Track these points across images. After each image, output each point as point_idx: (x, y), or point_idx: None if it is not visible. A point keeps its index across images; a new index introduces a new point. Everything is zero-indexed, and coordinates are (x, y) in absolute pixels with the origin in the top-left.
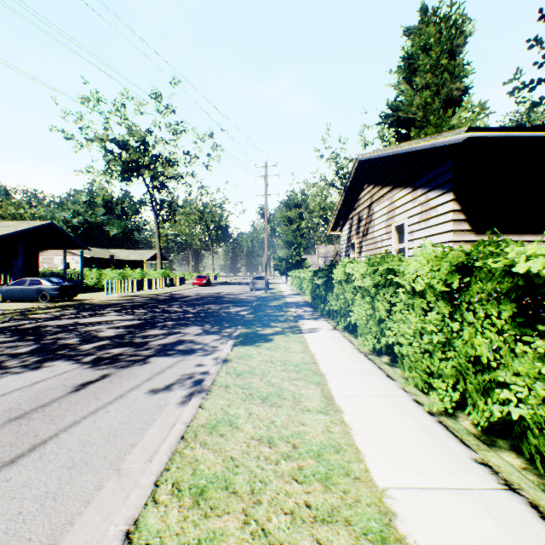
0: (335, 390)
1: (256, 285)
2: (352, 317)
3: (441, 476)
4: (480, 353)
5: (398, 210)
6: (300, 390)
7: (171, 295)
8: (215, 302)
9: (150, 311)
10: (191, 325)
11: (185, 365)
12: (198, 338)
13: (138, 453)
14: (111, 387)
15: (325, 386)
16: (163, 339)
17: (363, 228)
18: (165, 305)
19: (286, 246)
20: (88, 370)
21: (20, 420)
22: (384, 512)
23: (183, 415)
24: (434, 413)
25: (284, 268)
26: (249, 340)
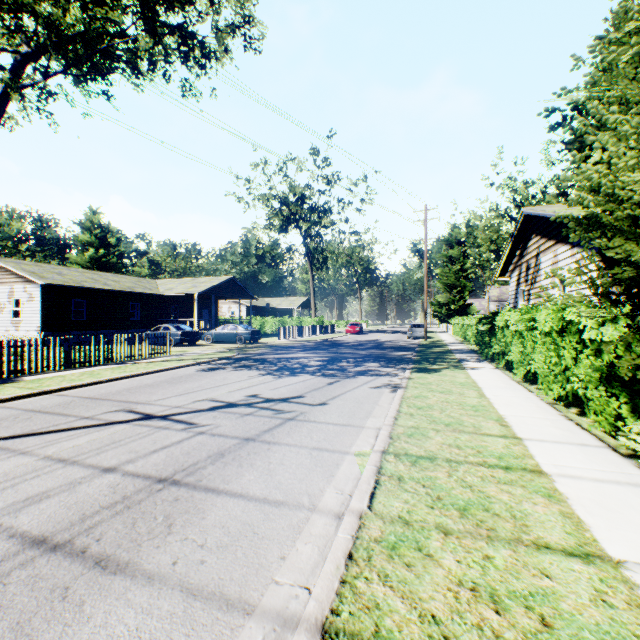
0: (487, 393)
1: (414, 333)
2: (509, 356)
3: (535, 415)
4: (567, 362)
5: (560, 263)
6: (463, 391)
7: (332, 341)
8: (377, 348)
9: (327, 352)
10: (368, 362)
11: (381, 380)
12: (380, 369)
13: (382, 402)
14: (346, 385)
15: (480, 391)
16: (355, 368)
17: (530, 276)
18: (335, 348)
19: (446, 290)
20: (324, 378)
21: (316, 390)
22: (500, 417)
23: (397, 393)
24: (550, 403)
25: (444, 315)
26: (421, 370)
